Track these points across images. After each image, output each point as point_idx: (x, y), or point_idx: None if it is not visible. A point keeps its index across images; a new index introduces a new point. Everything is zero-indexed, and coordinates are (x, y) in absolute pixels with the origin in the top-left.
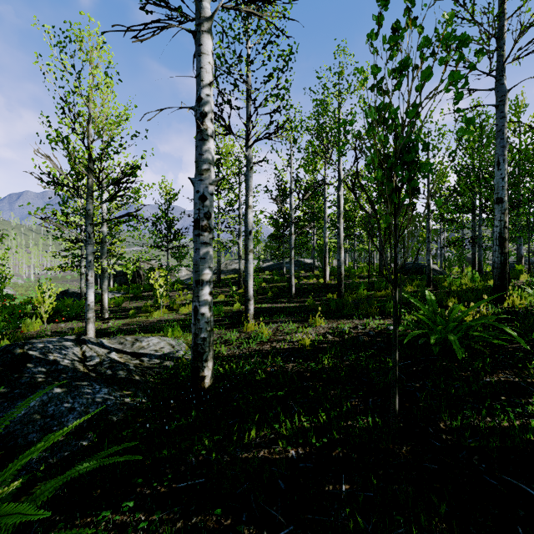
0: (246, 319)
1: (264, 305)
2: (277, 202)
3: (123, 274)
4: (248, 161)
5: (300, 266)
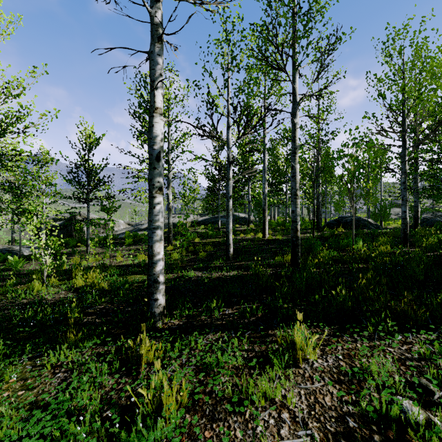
0: (150, 317)
1: (191, 275)
2: (210, 138)
3: (60, 228)
4: (153, 25)
5: (235, 220)
